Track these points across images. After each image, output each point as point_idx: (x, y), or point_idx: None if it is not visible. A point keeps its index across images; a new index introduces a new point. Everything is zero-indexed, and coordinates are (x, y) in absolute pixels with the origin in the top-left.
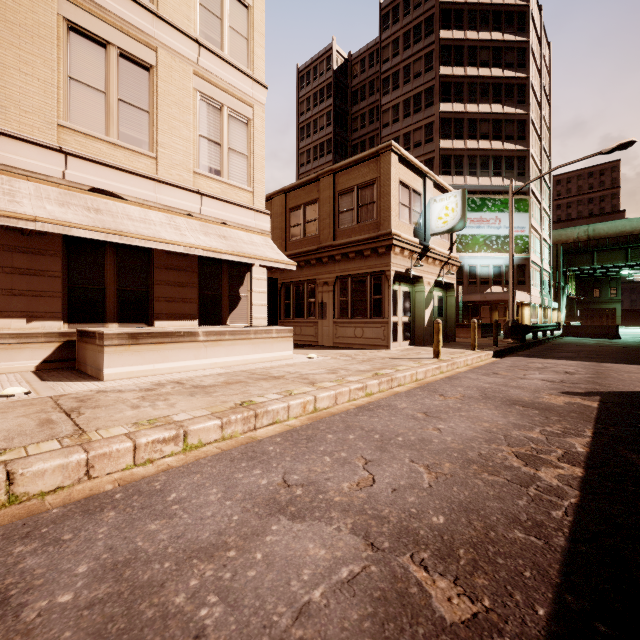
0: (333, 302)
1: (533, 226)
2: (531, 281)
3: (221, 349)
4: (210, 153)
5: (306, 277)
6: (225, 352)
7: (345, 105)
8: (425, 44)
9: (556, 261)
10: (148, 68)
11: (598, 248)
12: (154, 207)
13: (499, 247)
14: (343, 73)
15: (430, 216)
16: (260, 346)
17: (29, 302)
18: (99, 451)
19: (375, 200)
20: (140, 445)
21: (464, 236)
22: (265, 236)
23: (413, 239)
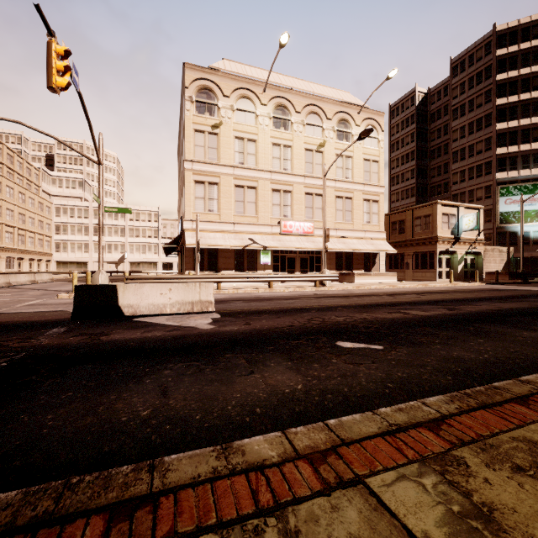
0: (412, 263)
1: None
2: None
3: (376, 278)
4: (366, 217)
5: (399, 252)
6: (377, 279)
7: (425, 124)
8: (485, 85)
9: None
10: (351, 198)
11: None
12: (353, 238)
13: None
14: (423, 104)
15: (461, 223)
16: (386, 278)
17: (330, 266)
18: (376, 286)
19: (430, 222)
20: (380, 286)
21: (517, 212)
22: (384, 240)
23: (450, 236)
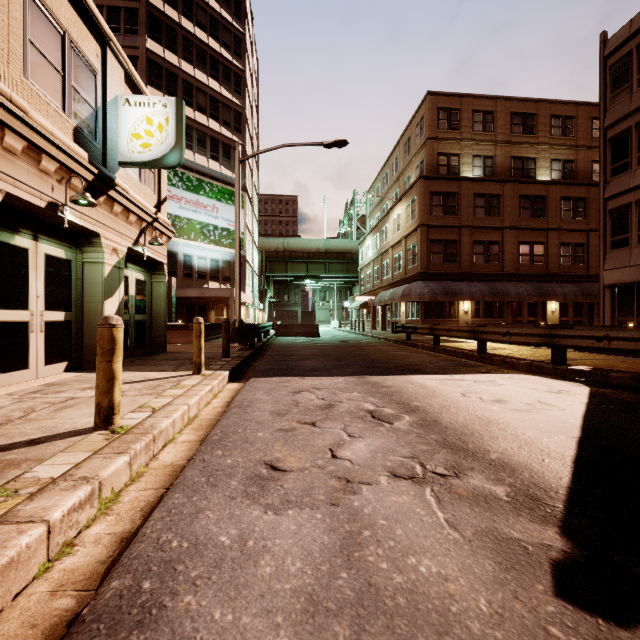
0: None
1: (248, 225)
2: (246, 280)
3: None
4: None
5: None
6: None
7: None
8: None
9: (261, 266)
10: None
11: (291, 259)
12: None
13: (217, 239)
14: None
15: (118, 128)
16: None
17: None
18: None
19: None
20: None
21: (178, 217)
22: None
23: (72, 144)
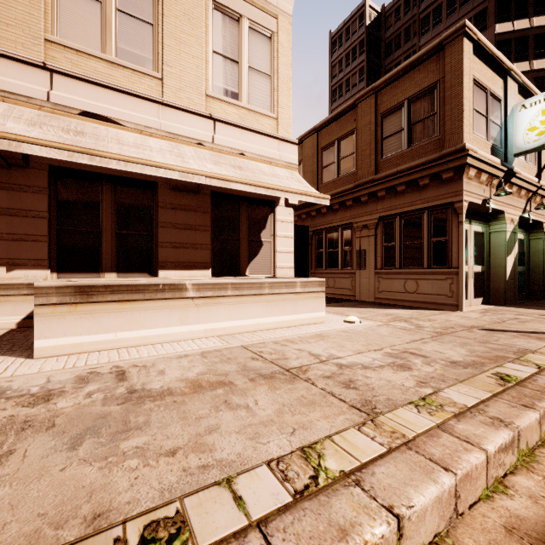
0: (374, 249)
1: None
2: None
3: (220, 309)
4: (226, 73)
5: (340, 221)
6: (226, 314)
7: (378, 59)
8: None
9: None
10: None
11: None
12: (157, 135)
13: None
14: (376, 27)
15: (513, 129)
16: (278, 305)
17: (9, 247)
18: None
19: (436, 110)
20: None
21: None
22: (291, 169)
23: (493, 159)
